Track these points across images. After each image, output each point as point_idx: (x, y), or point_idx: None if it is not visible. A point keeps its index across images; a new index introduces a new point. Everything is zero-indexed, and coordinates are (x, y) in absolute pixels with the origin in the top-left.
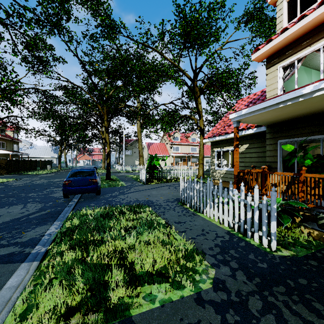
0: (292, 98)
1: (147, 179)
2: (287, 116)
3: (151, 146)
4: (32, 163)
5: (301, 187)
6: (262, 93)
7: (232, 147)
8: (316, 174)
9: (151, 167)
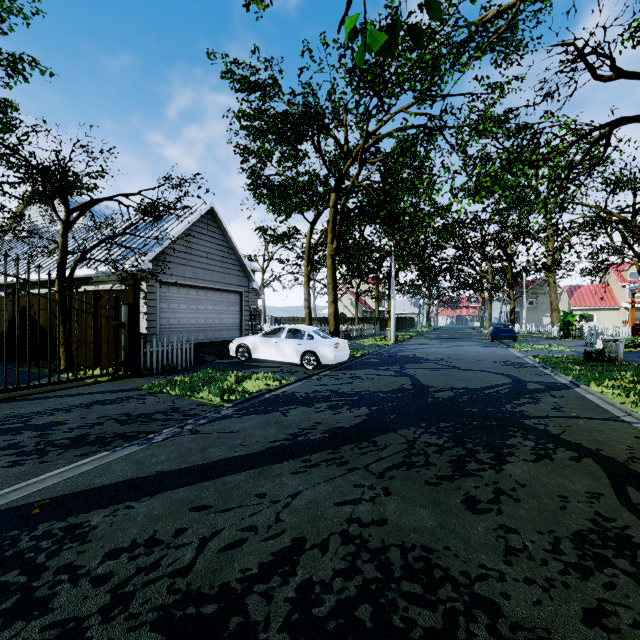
0: None
1: (561, 337)
2: None
3: (575, 292)
4: (404, 320)
5: None
6: None
7: None
8: None
9: (565, 324)
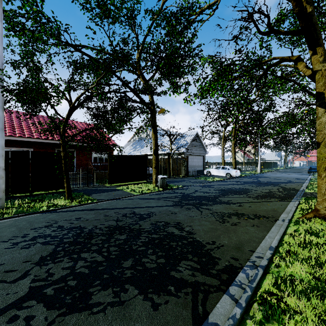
0: None
1: None
2: None
3: None
4: (270, 163)
5: None
6: None
7: None
8: None
9: None
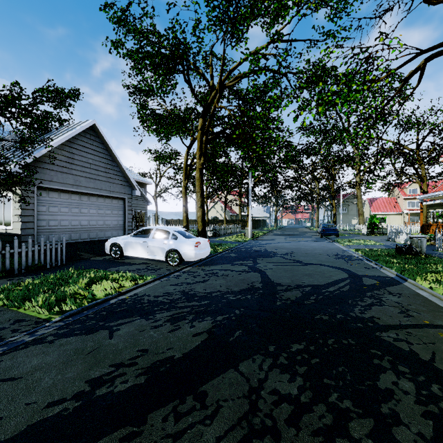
0: (434, 195)
1: (368, 234)
2: None
3: (374, 202)
4: (259, 222)
5: (438, 229)
6: None
7: (441, 209)
8: (441, 224)
9: (371, 224)
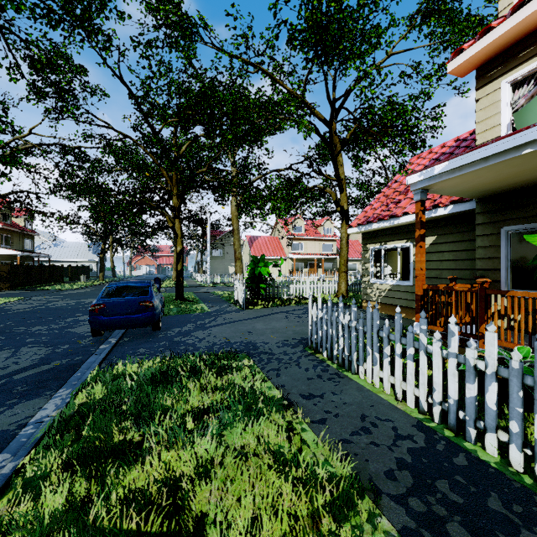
0: None
1: (248, 300)
2: (528, 176)
3: (255, 242)
4: (55, 270)
5: None
6: (458, 143)
7: (403, 241)
8: None
9: (254, 279)
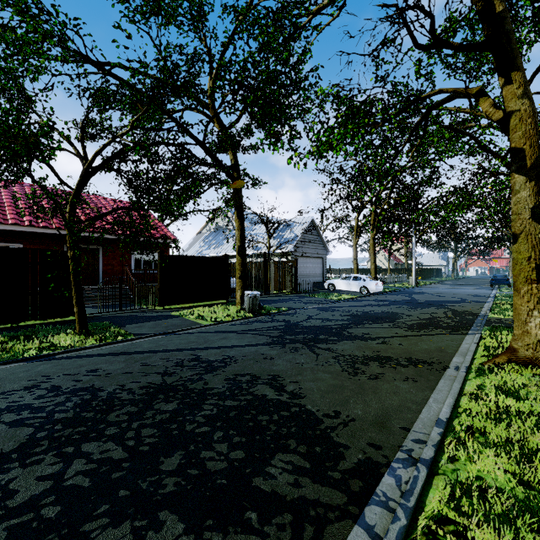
0: None
1: None
2: None
3: None
4: (430, 271)
5: None
6: None
7: None
8: None
9: None
